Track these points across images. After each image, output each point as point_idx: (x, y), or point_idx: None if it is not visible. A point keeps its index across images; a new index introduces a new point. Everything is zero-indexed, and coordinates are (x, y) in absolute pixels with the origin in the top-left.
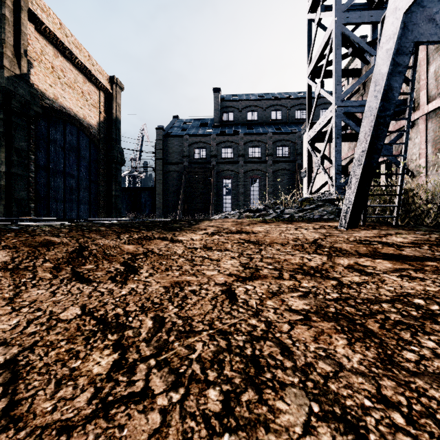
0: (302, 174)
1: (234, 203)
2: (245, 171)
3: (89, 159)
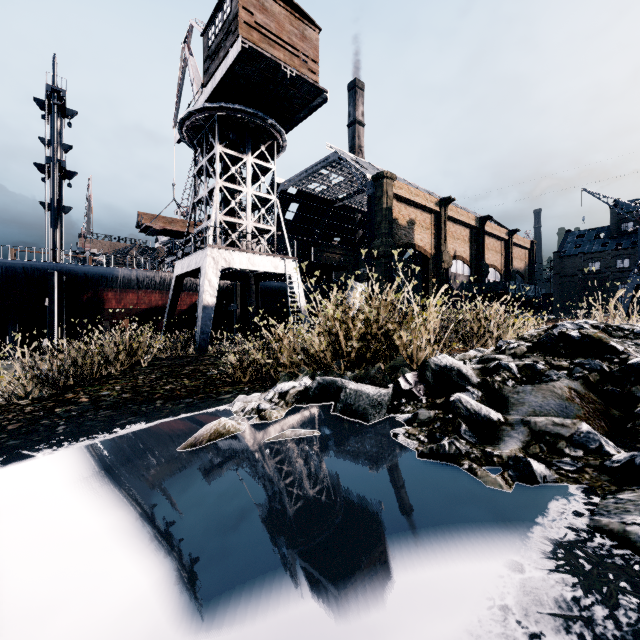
0: None
1: None
2: None
3: None
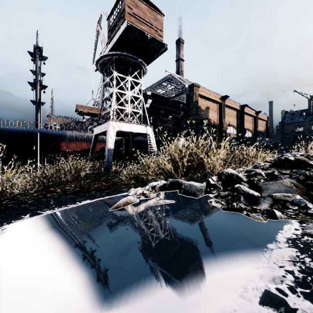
0: None
1: None
2: None
3: None
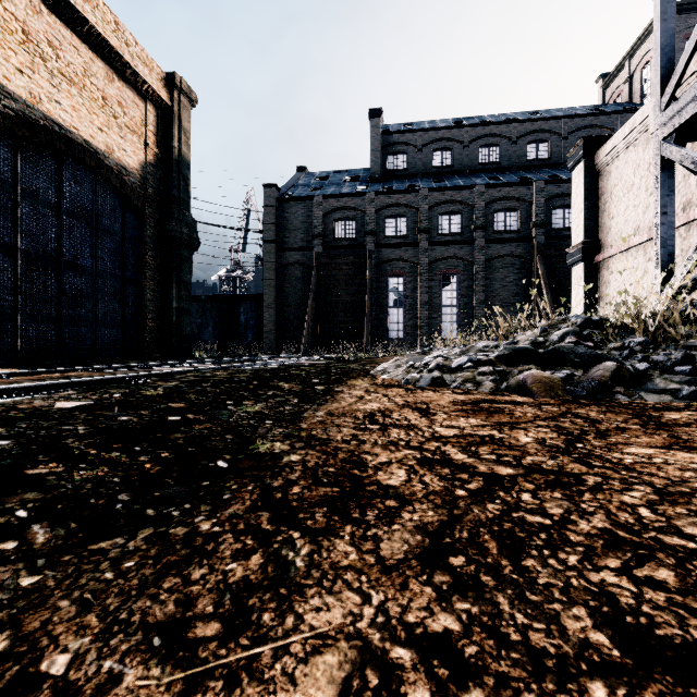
0: (572, 258)
1: (409, 323)
2: (430, 261)
3: (120, 237)
